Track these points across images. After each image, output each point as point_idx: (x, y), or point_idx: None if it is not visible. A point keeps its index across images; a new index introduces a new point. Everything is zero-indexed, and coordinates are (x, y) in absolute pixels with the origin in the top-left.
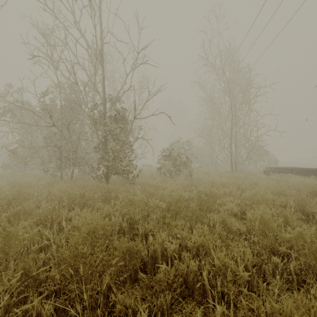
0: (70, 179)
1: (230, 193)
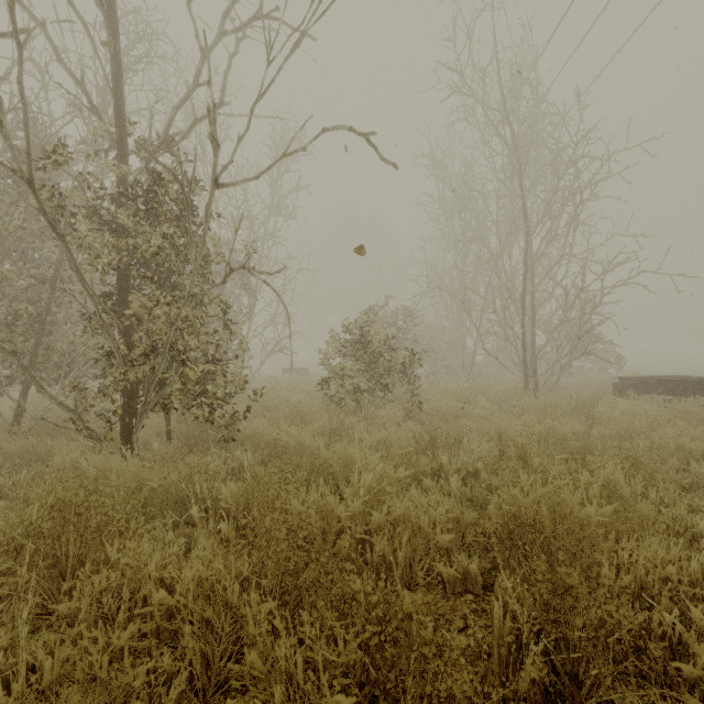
0: (8, 424)
1: (603, 493)
